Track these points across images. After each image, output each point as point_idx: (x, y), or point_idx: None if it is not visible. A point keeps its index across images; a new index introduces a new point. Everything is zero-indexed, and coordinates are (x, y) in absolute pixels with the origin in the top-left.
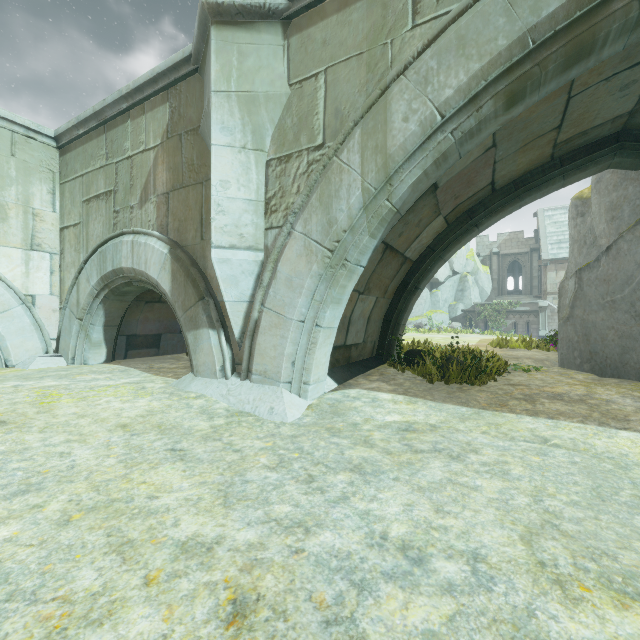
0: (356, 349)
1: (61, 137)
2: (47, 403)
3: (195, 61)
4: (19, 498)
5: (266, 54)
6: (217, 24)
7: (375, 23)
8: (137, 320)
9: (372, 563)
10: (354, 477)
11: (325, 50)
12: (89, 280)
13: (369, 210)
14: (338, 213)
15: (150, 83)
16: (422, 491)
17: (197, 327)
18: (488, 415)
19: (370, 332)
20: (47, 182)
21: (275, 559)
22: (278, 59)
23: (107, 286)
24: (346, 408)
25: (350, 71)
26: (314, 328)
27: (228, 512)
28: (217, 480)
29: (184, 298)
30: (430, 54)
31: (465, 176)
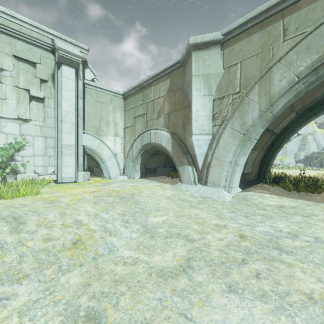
0: (248, 175)
1: (125, 94)
2: (139, 190)
3: (182, 62)
4: (159, 212)
5: (213, 58)
6: (194, 50)
7: (264, 41)
8: (149, 162)
9: (278, 234)
10: (263, 217)
11: (240, 53)
12: (137, 147)
13: (261, 117)
14: (247, 119)
15: (162, 72)
16: (292, 223)
17: (183, 165)
18: (322, 205)
19: (254, 168)
20: (120, 111)
21: (246, 230)
22: (218, 59)
23: (143, 149)
24: (249, 198)
25: (252, 61)
26: (235, 165)
27: (224, 220)
28: (213, 213)
29: (177, 154)
30: (292, 53)
31: (308, 94)
